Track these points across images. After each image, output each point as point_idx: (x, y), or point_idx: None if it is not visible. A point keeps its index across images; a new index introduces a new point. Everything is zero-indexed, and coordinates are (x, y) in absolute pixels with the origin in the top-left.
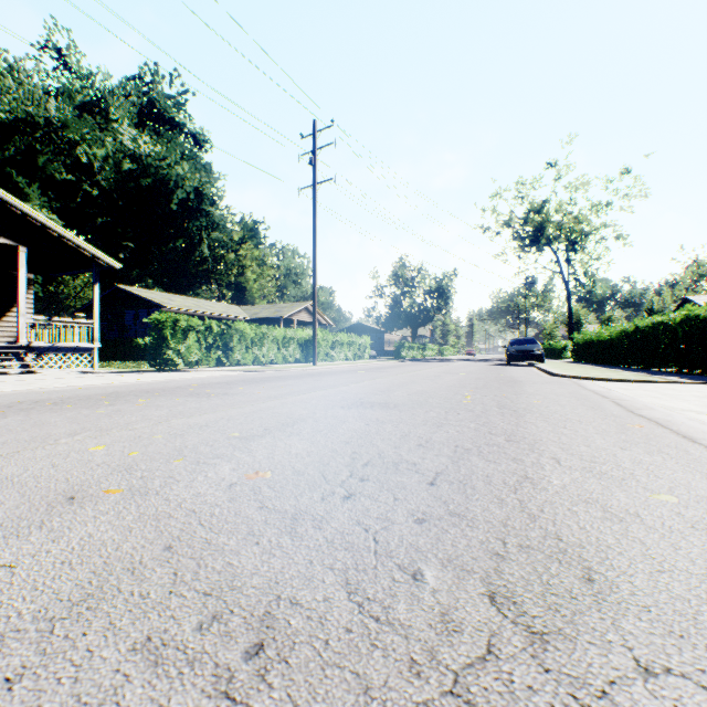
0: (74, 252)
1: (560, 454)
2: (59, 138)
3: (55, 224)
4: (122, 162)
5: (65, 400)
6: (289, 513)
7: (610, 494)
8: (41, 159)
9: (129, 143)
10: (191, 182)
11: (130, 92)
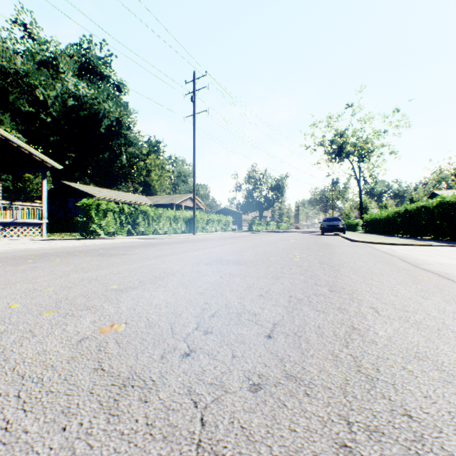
0: (28, 157)
1: (376, 303)
2: (23, 83)
3: (14, 138)
4: (67, 100)
5: (1, 259)
6: (122, 377)
7: (435, 347)
8: (11, 97)
9: (72, 87)
10: (114, 114)
11: (73, 54)
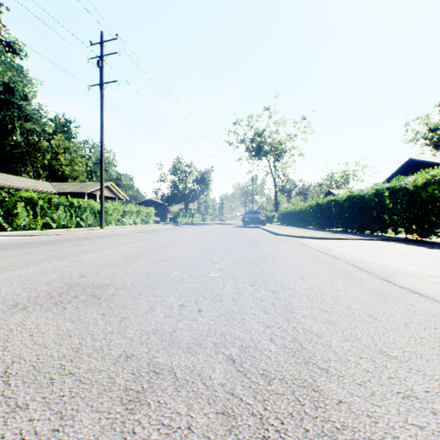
0: None
1: None
2: None
3: None
4: None
5: None
6: None
7: None
8: None
9: None
10: (0, 77)
11: None
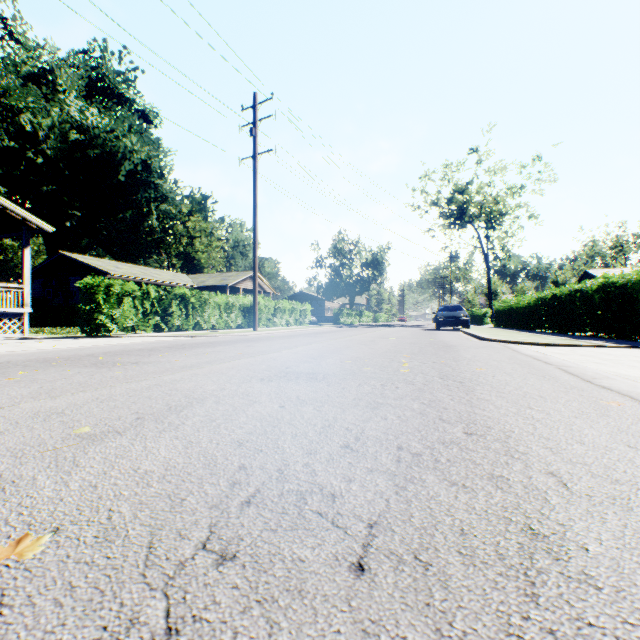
0: (1, 213)
1: (555, 462)
2: (1, 105)
3: None
4: (68, 133)
5: None
6: None
7: None
8: None
9: (76, 114)
10: (139, 155)
11: (79, 65)
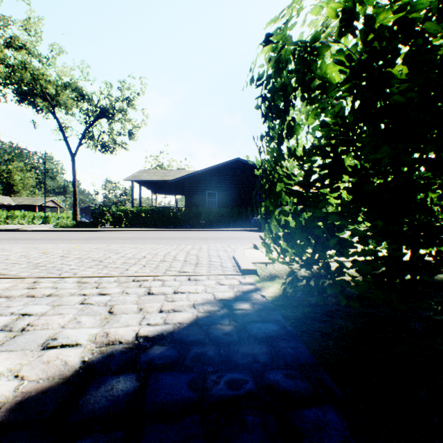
0: None
1: None
2: None
3: None
4: None
5: None
6: None
7: None
8: None
9: None
10: None
11: None
